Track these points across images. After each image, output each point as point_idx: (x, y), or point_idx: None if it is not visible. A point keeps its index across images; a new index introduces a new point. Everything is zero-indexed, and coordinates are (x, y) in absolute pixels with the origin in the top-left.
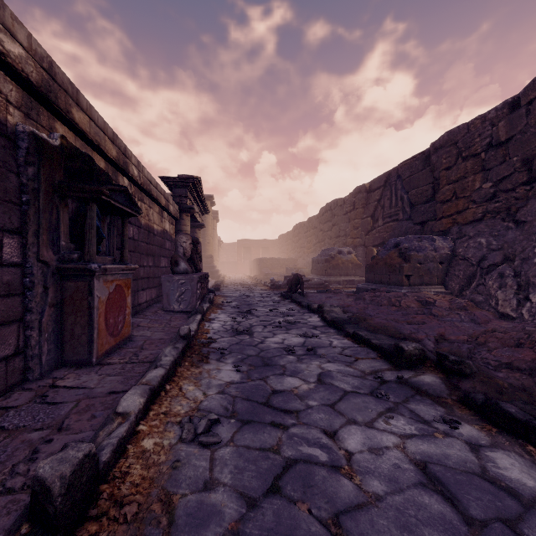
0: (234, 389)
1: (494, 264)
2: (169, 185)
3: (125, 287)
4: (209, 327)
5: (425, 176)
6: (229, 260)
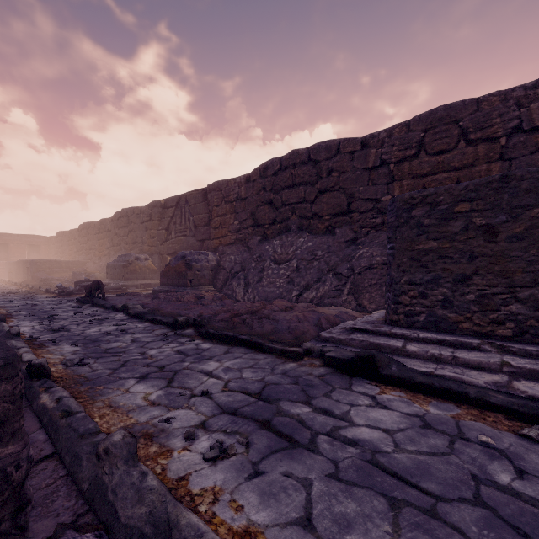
0: (82, 351)
1: (237, 272)
2: None
3: None
4: (20, 331)
5: (205, 207)
6: None
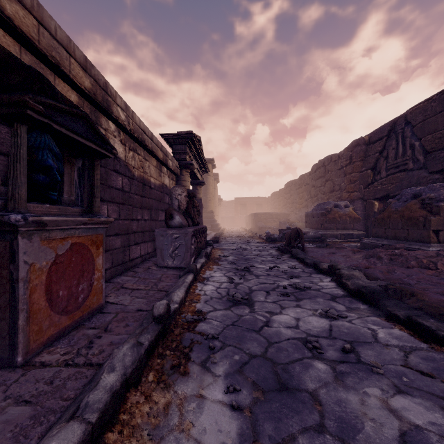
0: None
1: None
2: (170, 142)
3: (91, 245)
4: (201, 292)
5: None
6: (227, 215)
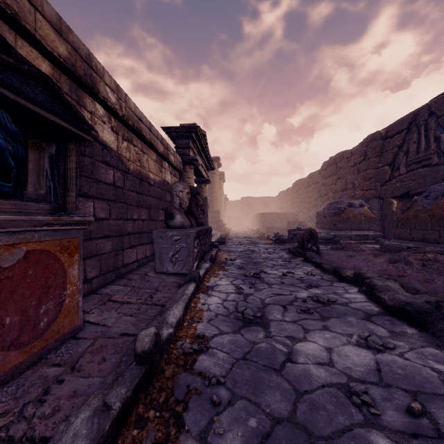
0: None
1: None
2: (172, 136)
3: (61, 252)
4: (204, 306)
5: None
6: (233, 215)
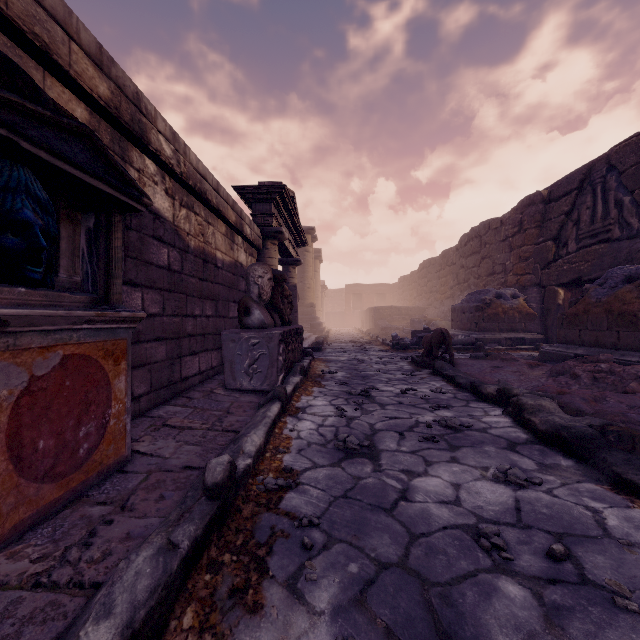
0: None
1: None
2: (247, 199)
3: (104, 359)
4: (292, 432)
5: None
6: (334, 310)
